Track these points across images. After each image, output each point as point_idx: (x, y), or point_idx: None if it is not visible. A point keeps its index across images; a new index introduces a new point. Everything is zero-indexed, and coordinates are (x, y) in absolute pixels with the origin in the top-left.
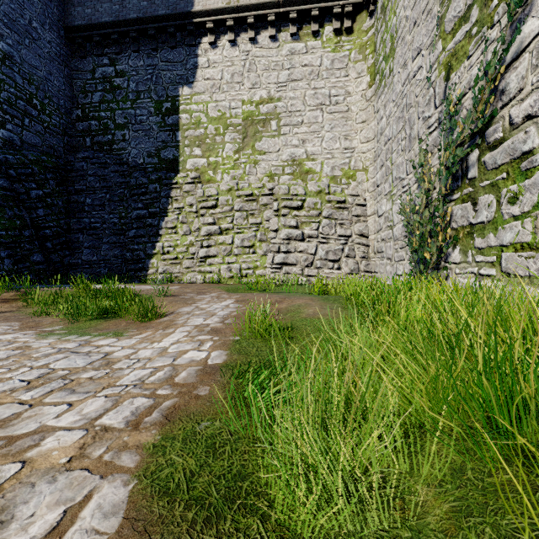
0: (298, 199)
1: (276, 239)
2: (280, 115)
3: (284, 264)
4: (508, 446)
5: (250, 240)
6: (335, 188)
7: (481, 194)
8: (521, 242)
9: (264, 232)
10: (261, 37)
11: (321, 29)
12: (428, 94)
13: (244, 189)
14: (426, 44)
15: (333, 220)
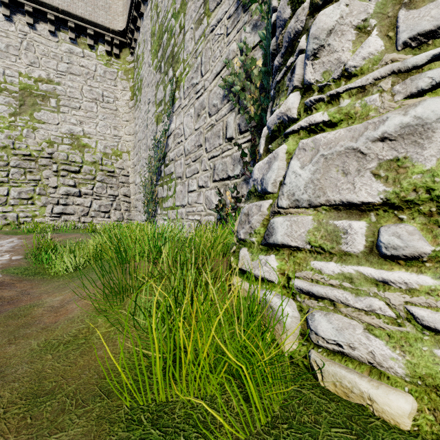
0: (76, 165)
1: (56, 194)
2: (60, 97)
3: (63, 214)
4: None
5: (28, 193)
6: (107, 161)
7: (164, 184)
8: (171, 206)
9: (43, 188)
10: (40, 27)
11: (96, 45)
12: (152, 127)
13: (22, 149)
14: (152, 101)
15: (105, 183)
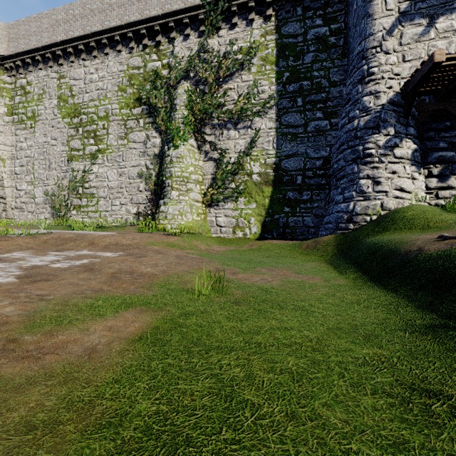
0: None
1: None
2: None
3: None
4: (102, 228)
5: None
6: None
7: (83, 198)
8: (93, 211)
9: None
10: None
11: None
12: (61, 158)
13: None
14: (60, 141)
15: None
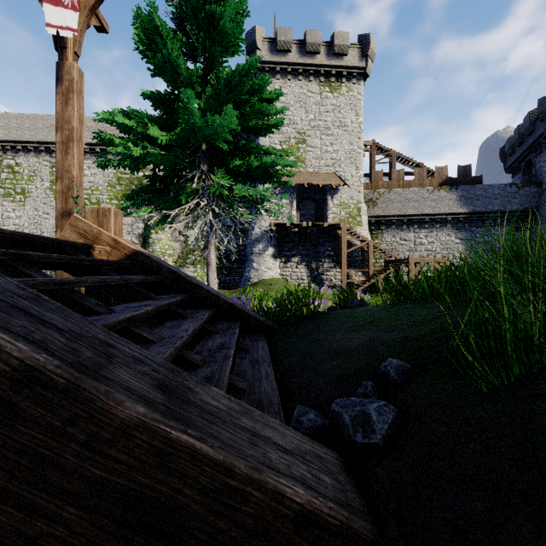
0: None
1: None
2: None
3: None
4: None
5: None
6: None
7: None
8: None
9: None
10: None
11: None
12: (54, 229)
13: None
14: (53, 216)
15: None
